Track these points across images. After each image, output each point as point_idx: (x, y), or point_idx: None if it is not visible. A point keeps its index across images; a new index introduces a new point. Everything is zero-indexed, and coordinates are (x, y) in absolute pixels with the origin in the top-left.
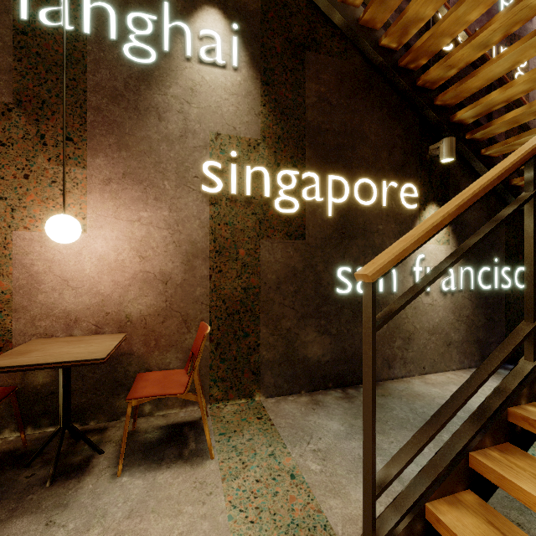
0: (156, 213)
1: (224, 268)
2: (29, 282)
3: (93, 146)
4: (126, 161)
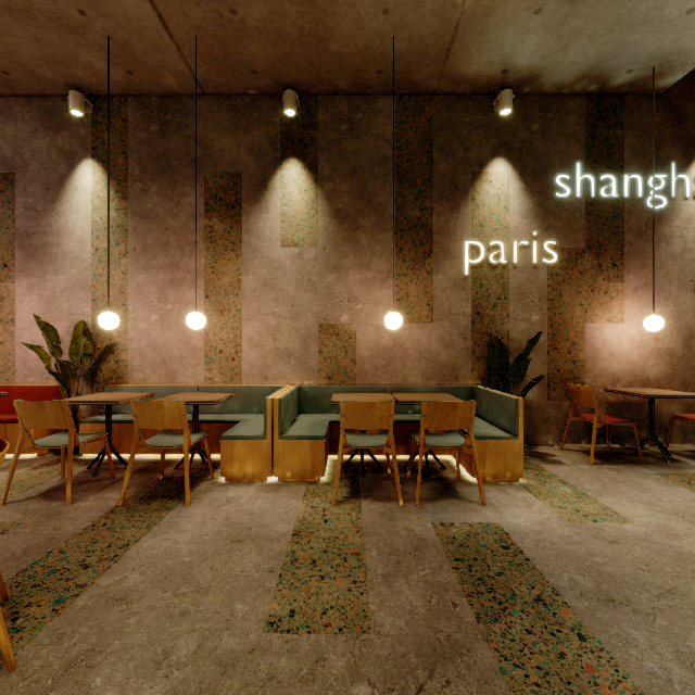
0: (664, 308)
1: None
2: (593, 354)
3: (627, 268)
4: (646, 275)
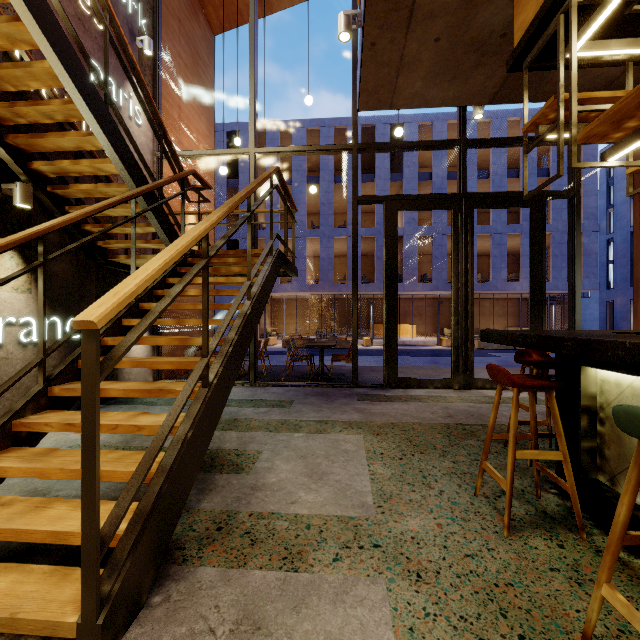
0: None
1: None
2: None
3: None
4: None
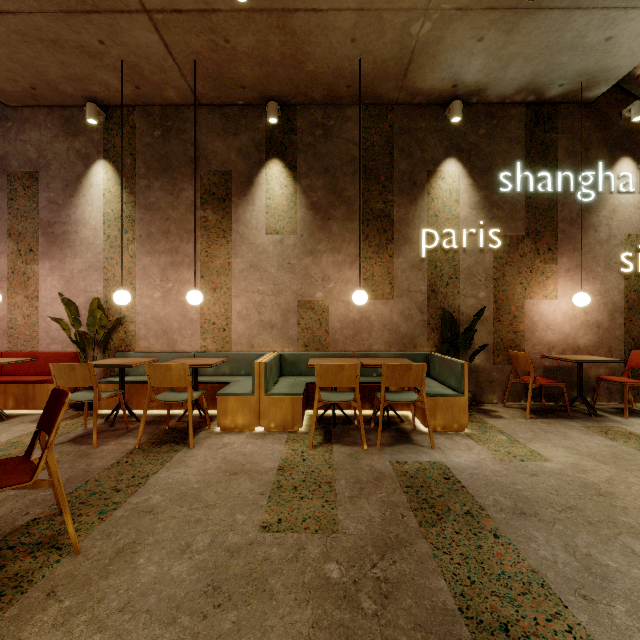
0: (593, 286)
1: (633, 319)
2: (532, 326)
3: (561, 252)
4: (577, 258)
